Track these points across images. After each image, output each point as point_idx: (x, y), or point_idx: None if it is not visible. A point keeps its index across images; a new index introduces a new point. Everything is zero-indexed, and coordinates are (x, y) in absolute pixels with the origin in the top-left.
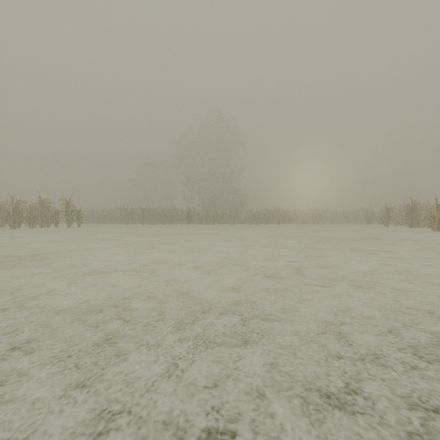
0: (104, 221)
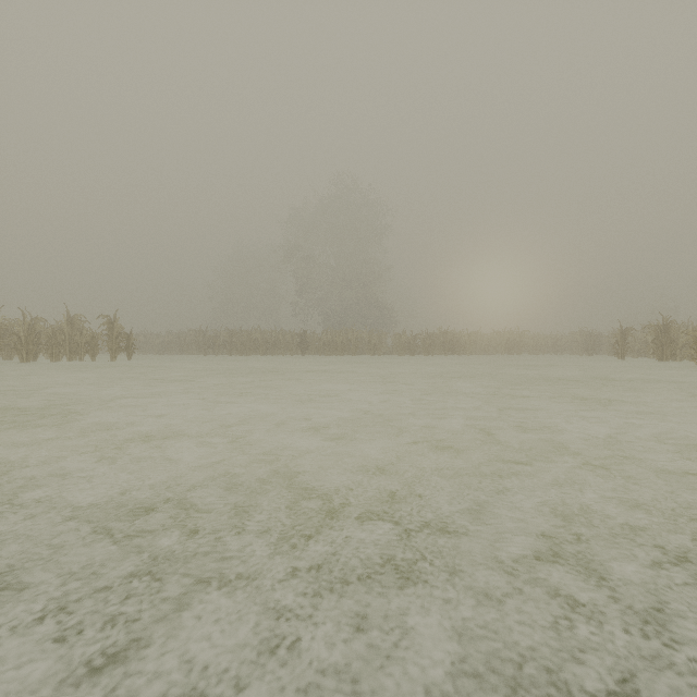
0: (169, 350)
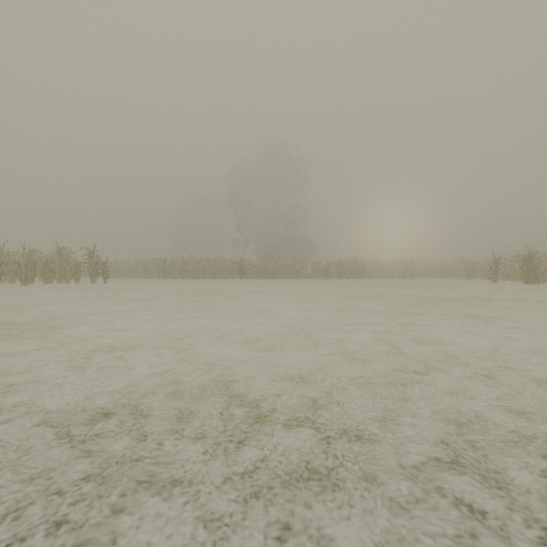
0: (136, 275)
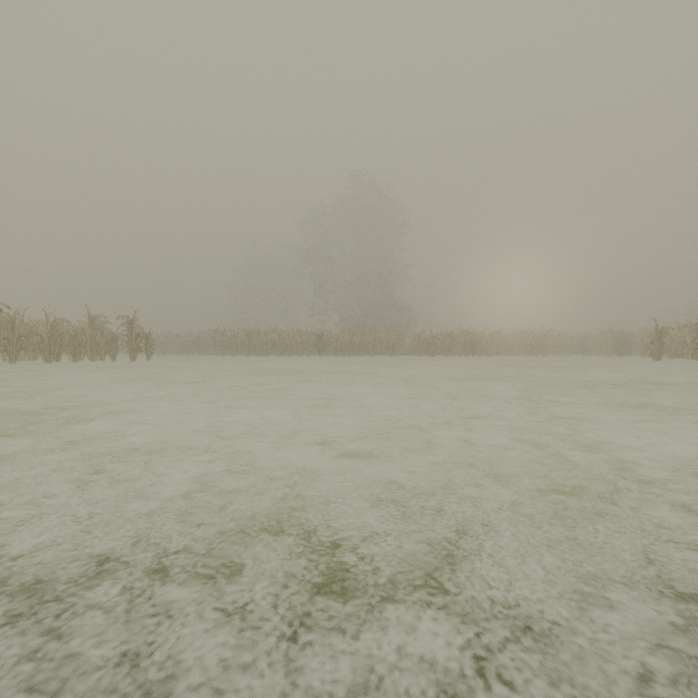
0: (188, 350)
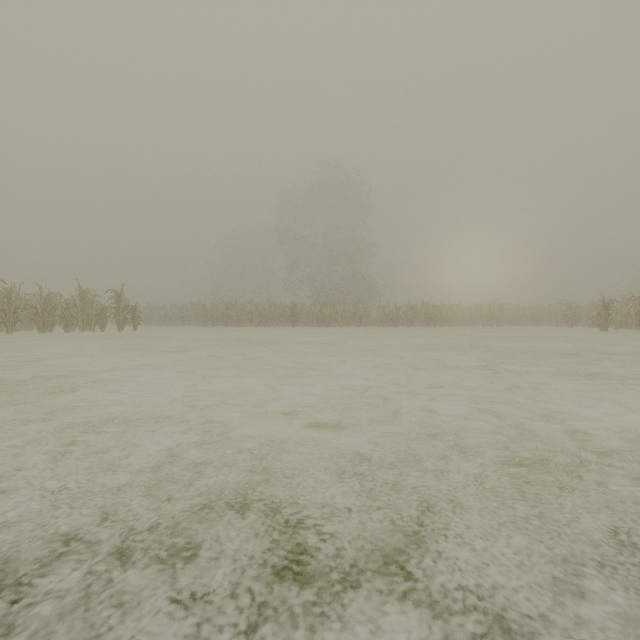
0: (172, 321)
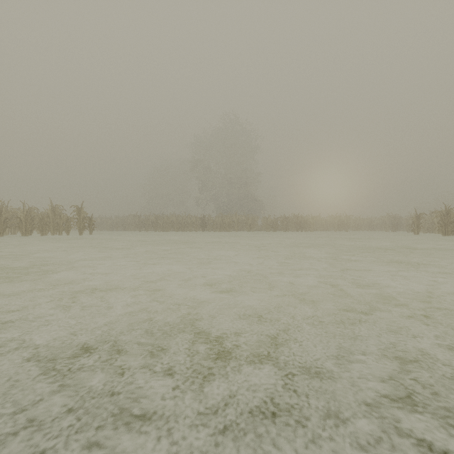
0: (117, 228)
